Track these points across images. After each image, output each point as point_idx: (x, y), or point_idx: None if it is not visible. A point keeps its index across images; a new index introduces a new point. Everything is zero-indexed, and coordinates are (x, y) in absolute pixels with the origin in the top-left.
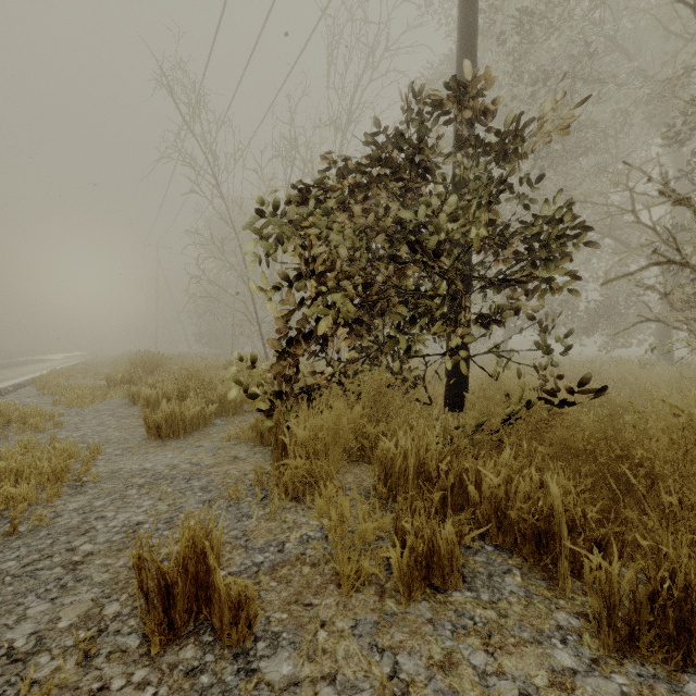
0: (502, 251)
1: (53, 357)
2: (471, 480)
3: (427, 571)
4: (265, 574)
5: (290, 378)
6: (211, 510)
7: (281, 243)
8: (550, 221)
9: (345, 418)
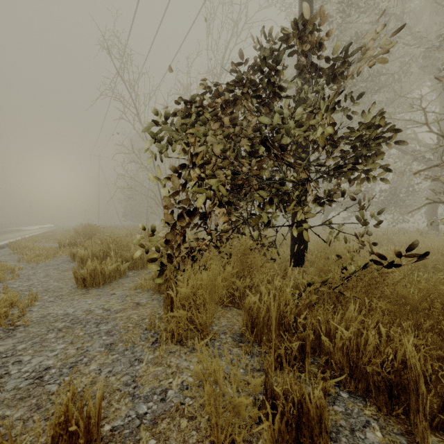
0: (334, 152)
1: (31, 227)
2: (323, 330)
3: (296, 430)
4: (146, 429)
5: (178, 245)
6: (110, 354)
7: (172, 144)
8: (372, 127)
9: (219, 278)
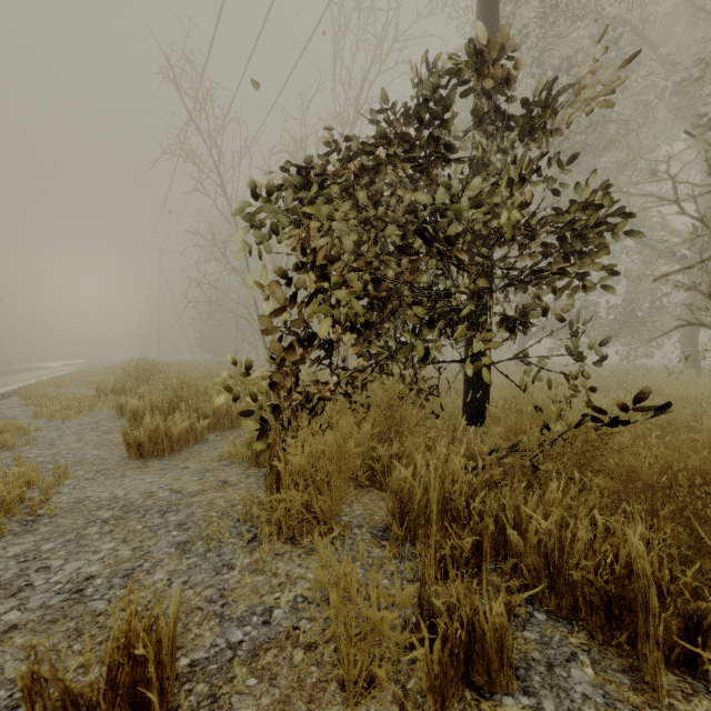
0: (531, 245)
1: (50, 365)
2: (510, 520)
3: (466, 664)
4: (242, 664)
5: (288, 391)
6: (184, 557)
7: (278, 233)
8: (590, 208)
9: (352, 441)
